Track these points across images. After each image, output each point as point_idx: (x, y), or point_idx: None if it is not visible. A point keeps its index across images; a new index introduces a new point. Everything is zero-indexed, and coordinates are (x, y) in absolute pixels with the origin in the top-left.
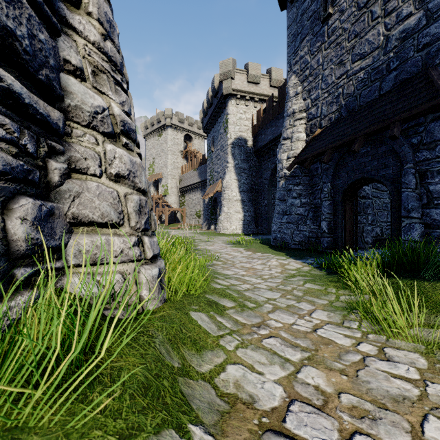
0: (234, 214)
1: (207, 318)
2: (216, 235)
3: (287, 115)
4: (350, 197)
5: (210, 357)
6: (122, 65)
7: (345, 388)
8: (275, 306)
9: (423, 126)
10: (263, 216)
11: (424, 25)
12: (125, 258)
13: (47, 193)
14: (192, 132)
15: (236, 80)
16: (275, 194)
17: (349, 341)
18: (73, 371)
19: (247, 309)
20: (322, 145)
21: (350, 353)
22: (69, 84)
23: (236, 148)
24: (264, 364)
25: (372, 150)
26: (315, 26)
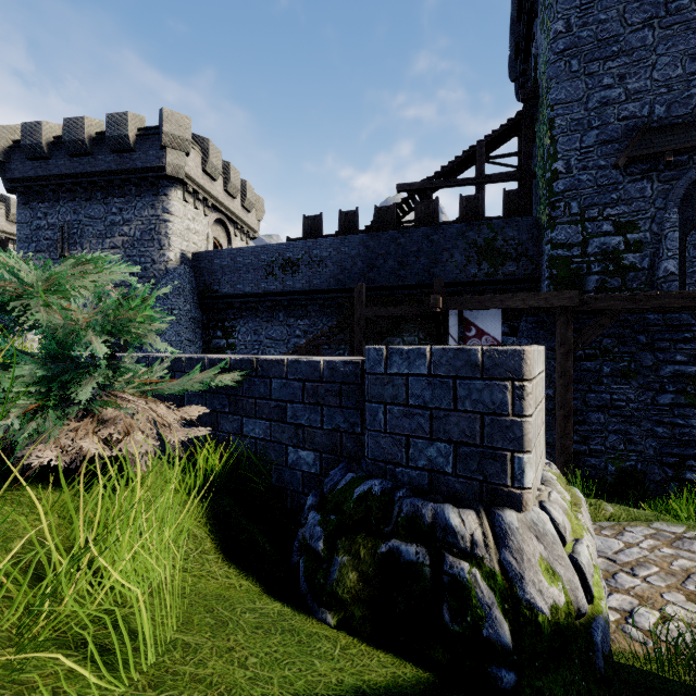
0: None
1: None
2: None
3: None
4: None
5: None
6: None
7: None
8: None
9: None
10: None
11: None
12: None
13: None
14: None
15: None
16: None
17: None
18: None
19: None
20: None
21: None
22: None
23: None
24: None
25: None
26: (52, 252)
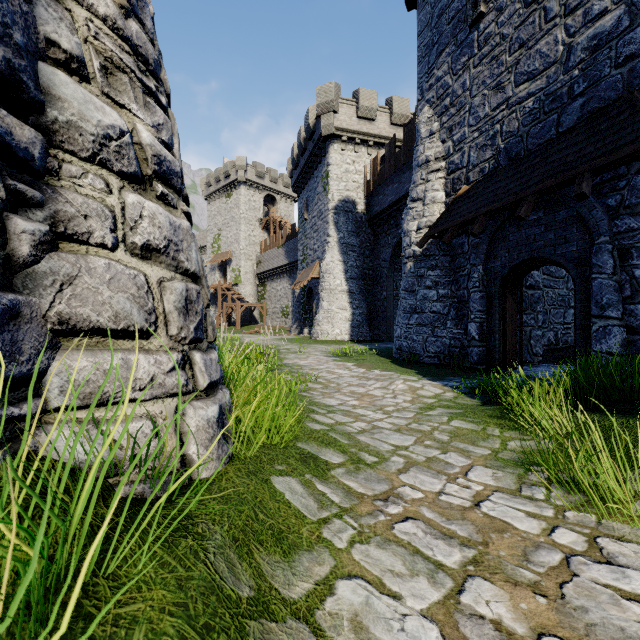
0: (337, 311)
1: (300, 487)
2: (312, 343)
3: (417, 164)
4: (512, 287)
5: (307, 564)
6: (159, 65)
7: (547, 623)
8: (408, 461)
9: (624, 179)
10: (381, 315)
11: (626, 28)
12: (158, 390)
13: (8, 277)
14: (275, 191)
15: (341, 114)
16: (398, 283)
17: (536, 524)
18: (35, 634)
19: (365, 466)
20: (471, 209)
21: (543, 547)
22: (56, 84)
23: (341, 215)
24: (400, 574)
25: (547, 217)
26: (459, 32)
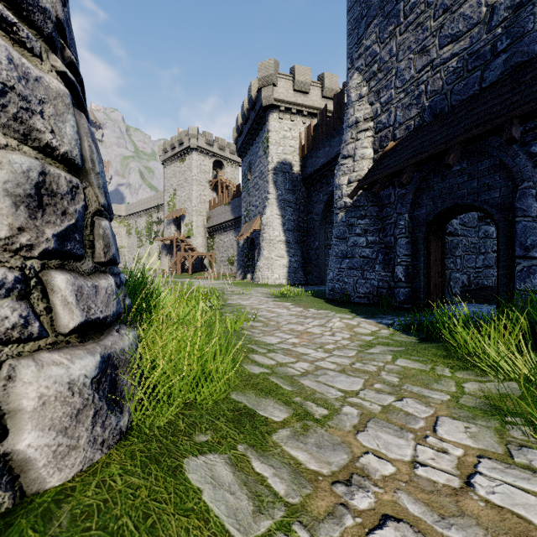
0: (276, 259)
1: (228, 472)
2: (254, 286)
3: (348, 125)
4: (436, 233)
5: None
6: None
7: None
8: (362, 412)
9: None
10: (314, 262)
11: None
12: None
13: None
14: (223, 157)
15: (280, 87)
16: (329, 234)
17: None
18: None
19: (314, 422)
20: (399, 161)
21: None
22: None
23: (280, 175)
24: None
25: (470, 167)
26: (386, 4)
